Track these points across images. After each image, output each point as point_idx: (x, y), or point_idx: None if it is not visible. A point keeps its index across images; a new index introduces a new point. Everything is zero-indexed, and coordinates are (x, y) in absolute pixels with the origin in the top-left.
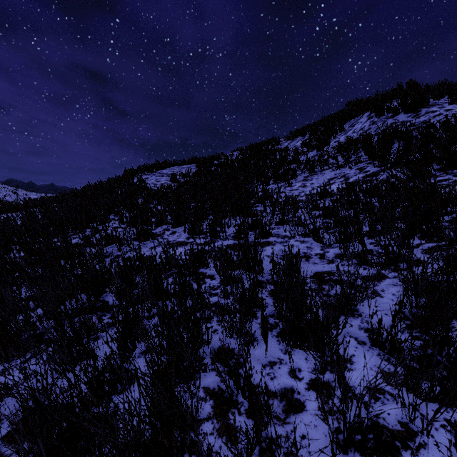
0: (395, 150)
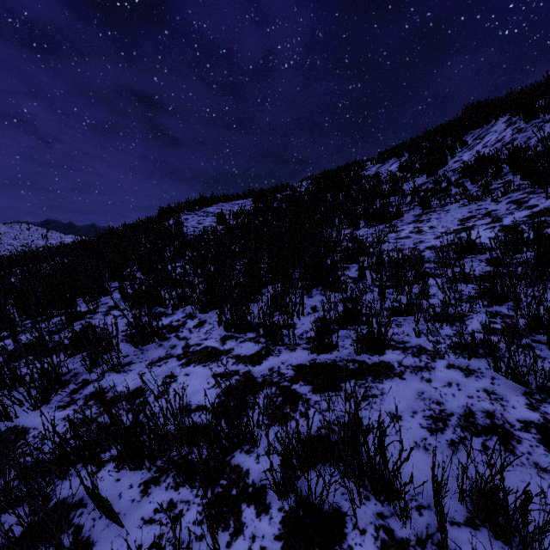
0: None
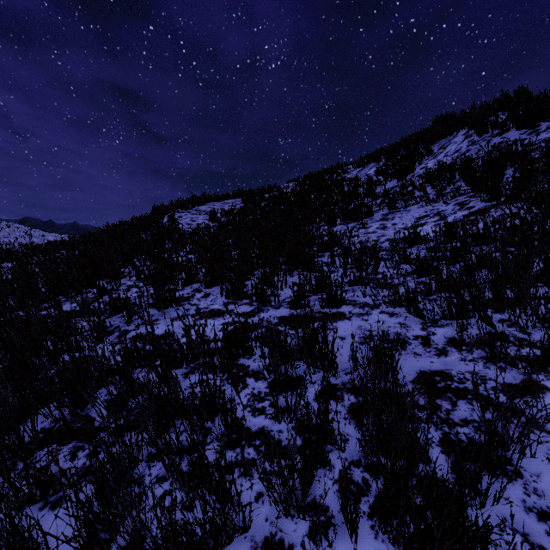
0: (508, 178)
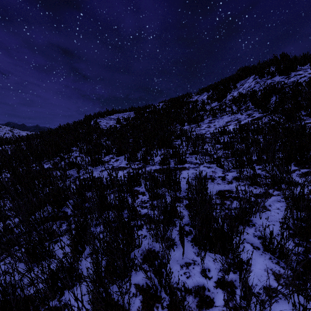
0: (273, 101)
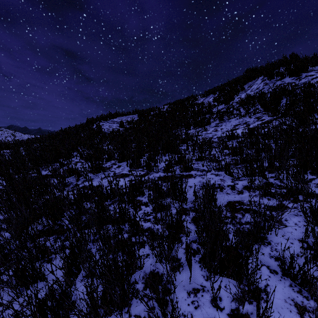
0: (283, 104)
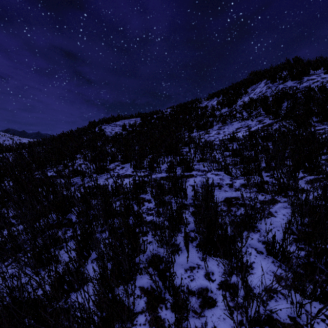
0: (284, 107)
